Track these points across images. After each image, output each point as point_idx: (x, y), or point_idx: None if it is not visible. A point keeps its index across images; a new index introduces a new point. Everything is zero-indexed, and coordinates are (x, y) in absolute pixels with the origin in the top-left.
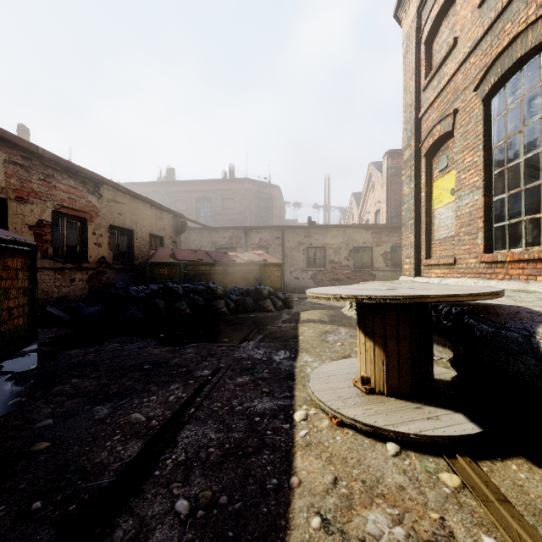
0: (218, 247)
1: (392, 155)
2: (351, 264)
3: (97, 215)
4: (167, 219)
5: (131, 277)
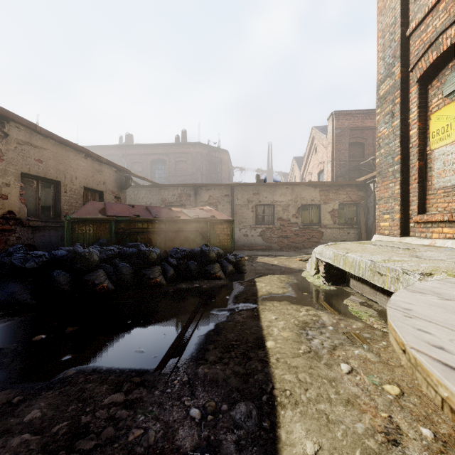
0: (167, 204)
1: (337, 116)
2: (299, 221)
3: (1, 159)
4: (108, 173)
5: (57, 236)
